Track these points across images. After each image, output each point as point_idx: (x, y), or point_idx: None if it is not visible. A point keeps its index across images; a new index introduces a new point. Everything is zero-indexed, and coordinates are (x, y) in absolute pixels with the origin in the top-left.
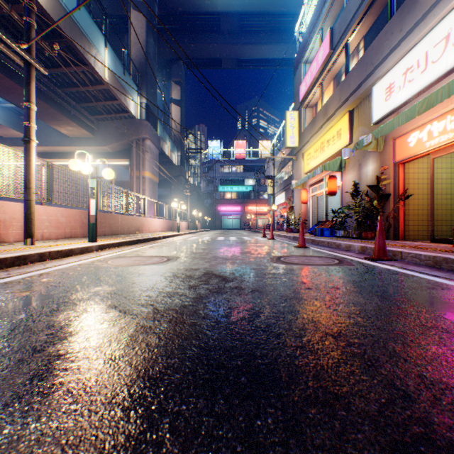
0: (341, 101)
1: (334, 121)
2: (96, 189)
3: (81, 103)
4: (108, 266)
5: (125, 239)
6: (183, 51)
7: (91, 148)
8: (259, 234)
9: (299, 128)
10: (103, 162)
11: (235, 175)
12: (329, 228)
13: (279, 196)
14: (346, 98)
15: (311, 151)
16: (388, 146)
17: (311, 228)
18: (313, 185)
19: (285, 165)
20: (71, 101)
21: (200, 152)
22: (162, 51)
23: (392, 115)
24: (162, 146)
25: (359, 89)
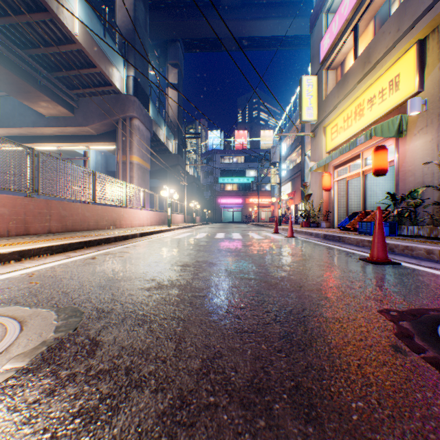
0: (402, 30)
1: (385, 67)
2: None
3: (54, 73)
4: None
5: (58, 241)
6: None
7: (71, 129)
8: (266, 228)
9: (318, 96)
10: (87, 146)
11: (235, 166)
12: (389, 222)
13: (284, 186)
14: (414, 20)
15: (339, 121)
16: None
17: (343, 222)
18: (340, 166)
19: (292, 152)
20: (39, 68)
21: (198, 137)
22: (157, 30)
23: None
24: (155, 131)
25: None
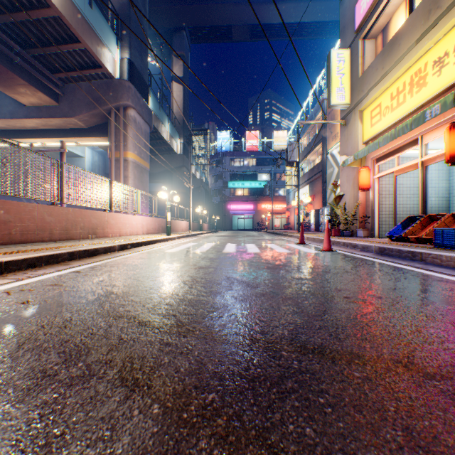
0: None
1: None
2: None
3: (30, 49)
4: None
5: None
6: None
7: (55, 121)
8: (284, 237)
9: (351, 73)
10: (77, 142)
11: (246, 169)
12: None
13: (300, 190)
14: None
15: (384, 99)
16: None
17: (394, 230)
18: (384, 158)
19: (310, 151)
20: (9, 42)
21: (205, 134)
22: (160, 17)
23: None
24: (157, 126)
25: None
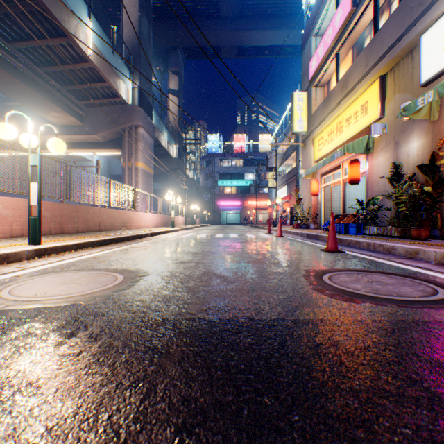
0: (369, 66)
1: (357, 93)
2: (39, 168)
3: (66, 86)
4: None
5: (94, 238)
6: None
7: (79, 137)
8: (261, 230)
9: (307, 110)
10: (94, 152)
11: (234, 169)
12: (356, 223)
13: (280, 189)
14: (377, 60)
15: (324, 134)
16: None
17: (326, 224)
18: (325, 174)
19: (288, 157)
20: (54, 83)
21: (198, 143)
22: (158, 39)
23: None
24: (158, 137)
25: (398, 43)
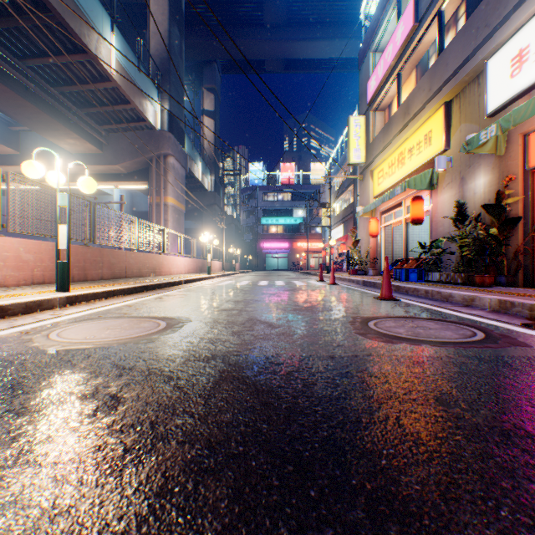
0: (432, 91)
1: (420, 121)
2: (68, 209)
3: (84, 109)
4: (35, 346)
5: (124, 285)
6: (206, 3)
7: (99, 168)
8: (313, 277)
9: (366, 137)
10: (116, 185)
11: (281, 204)
12: (417, 269)
13: (336, 229)
14: (441, 84)
15: (384, 166)
16: (514, 146)
17: None
18: (386, 212)
19: (344, 191)
20: (70, 105)
21: (238, 174)
22: (191, 50)
23: (522, 98)
24: (190, 167)
25: (463, 67)
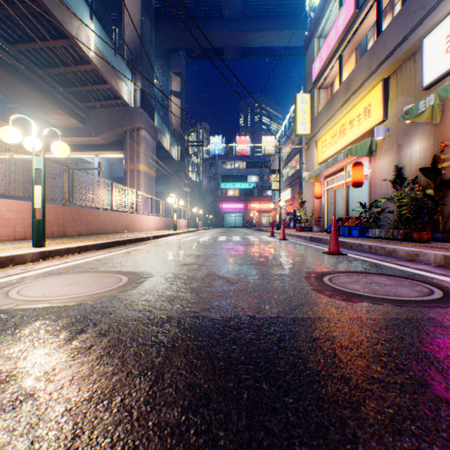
0: (372, 69)
1: (360, 96)
2: (43, 171)
3: (68, 88)
4: None
5: (97, 241)
6: None
7: (81, 139)
8: (265, 233)
9: (311, 112)
10: (96, 154)
11: (237, 171)
12: (358, 226)
13: (284, 192)
14: (380, 63)
15: (327, 137)
16: (449, 115)
17: (329, 227)
18: (329, 176)
19: (291, 159)
20: (55, 85)
21: (200, 145)
22: (161, 40)
23: None
24: (160, 139)
25: (401, 46)
